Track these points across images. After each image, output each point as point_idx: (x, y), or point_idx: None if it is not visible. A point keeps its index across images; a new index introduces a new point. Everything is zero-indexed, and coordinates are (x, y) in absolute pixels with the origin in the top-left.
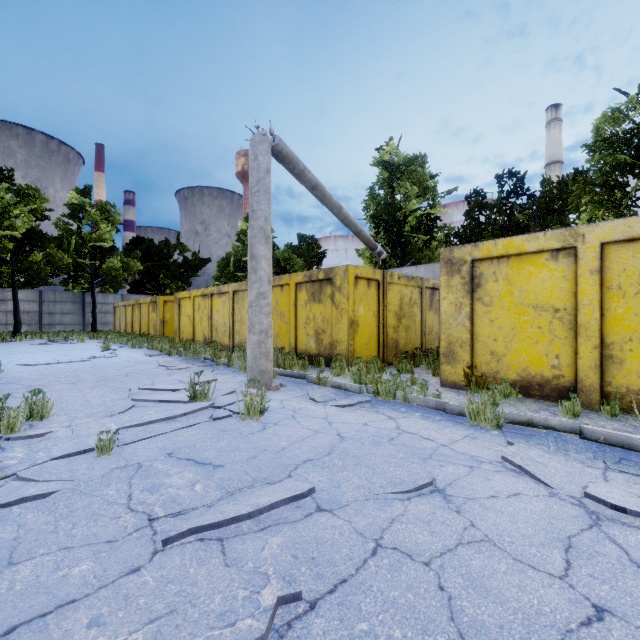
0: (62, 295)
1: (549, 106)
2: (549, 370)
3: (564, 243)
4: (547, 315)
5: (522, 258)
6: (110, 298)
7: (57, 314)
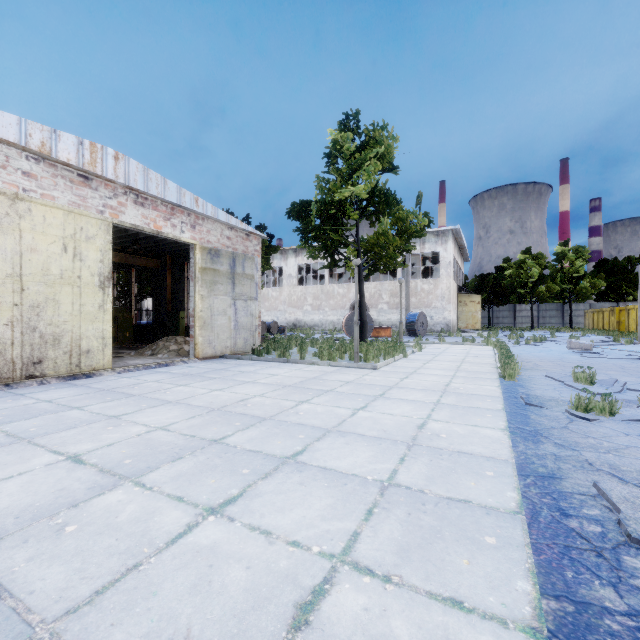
0: (549, 306)
1: None
2: None
3: None
4: None
5: None
6: (580, 306)
7: (547, 317)
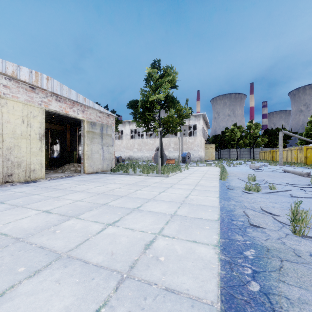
0: (244, 149)
1: None
2: None
3: None
4: None
5: None
6: (257, 149)
7: (243, 154)
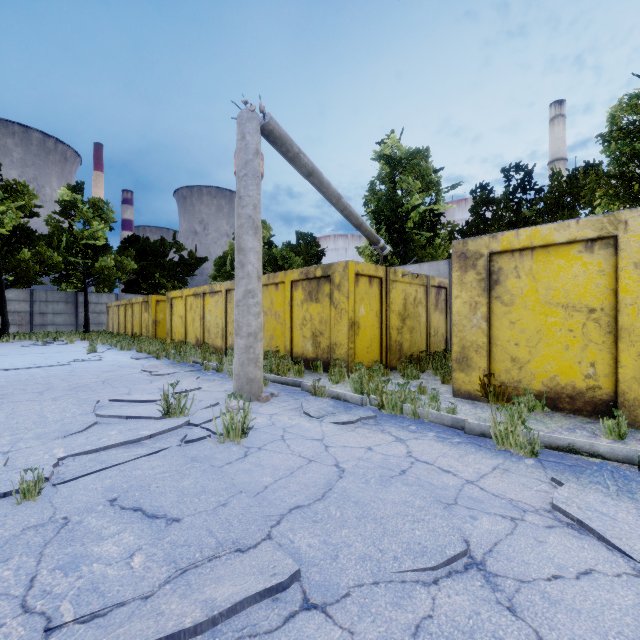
0: (54, 295)
1: (553, 102)
2: (582, 380)
3: (601, 232)
4: (580, 316)
5: (549, 250)
6: (104, 298)
7: (49, 314)
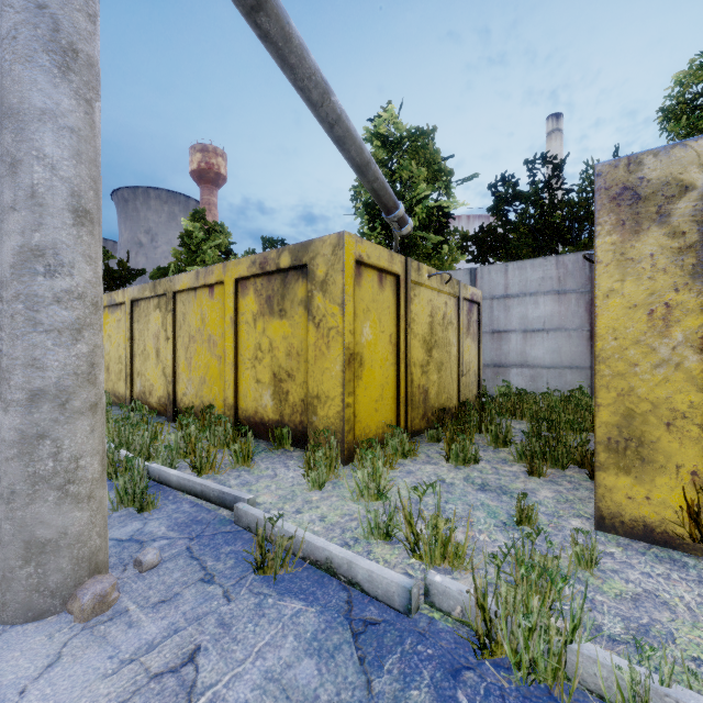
0: None
1: (550, 115)
2: None
3: None
4: None
5: None
6: None
7: None
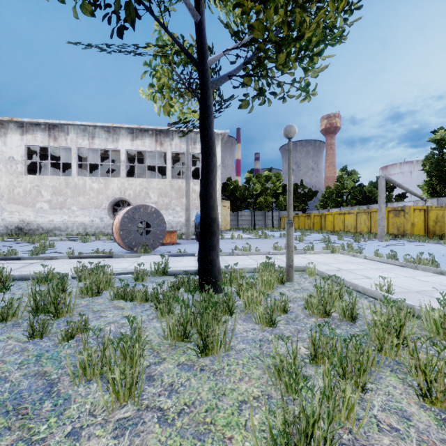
0: (258, 213)
1: None
2: None
3: None
4: None
5: None
6: (274, 213)
7: (256, 220)
